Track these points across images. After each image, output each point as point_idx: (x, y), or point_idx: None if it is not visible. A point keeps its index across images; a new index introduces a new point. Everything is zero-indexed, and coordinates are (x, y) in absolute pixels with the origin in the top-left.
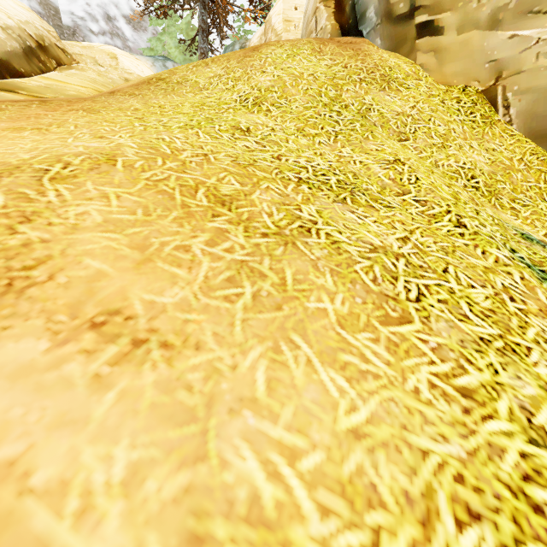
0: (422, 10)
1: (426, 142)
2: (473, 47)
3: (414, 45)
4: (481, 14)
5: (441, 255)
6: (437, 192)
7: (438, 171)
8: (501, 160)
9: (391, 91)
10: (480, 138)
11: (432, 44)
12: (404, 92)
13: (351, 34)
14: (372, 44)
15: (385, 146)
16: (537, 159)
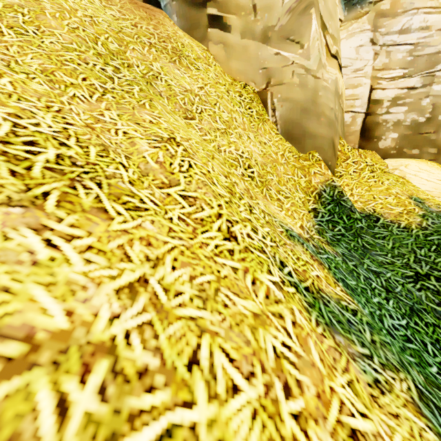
0: (213, 3)
1: (211, 125)
2: (251, 52)
3: (206, 33)
4: (257, 27)
5: (195, 312)
6: (210, 186)
7: (219, 156)
8: (270, 153)
9: (182, 66)
10: (256, 131)
11: (220, 37)
12: (194, 71)
13: (153, 5)
14: (169, 18)
15: (162, 119)
16: (292, 156)
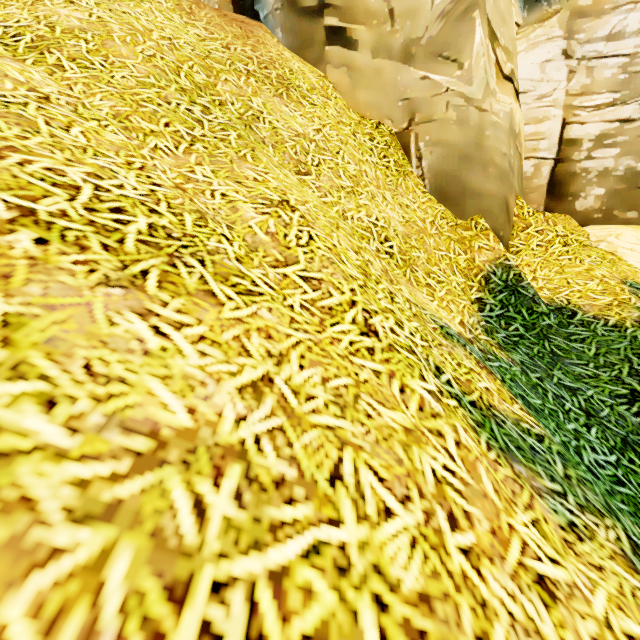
0: (332, 11)
1: (333, 182)
2: (386, 77)
3: (323, 53)
4: (395, 42)
5: (332, 420)
6: (338, 265)
7: (345, 225)
8: (415, 220)
9: (291, 100)
10: (394, 189)
11: (343, 58)
12: (308, 108)
13: (247, 15)
14: (271, 33)
15: (270, 176)
16: (447, 224)
